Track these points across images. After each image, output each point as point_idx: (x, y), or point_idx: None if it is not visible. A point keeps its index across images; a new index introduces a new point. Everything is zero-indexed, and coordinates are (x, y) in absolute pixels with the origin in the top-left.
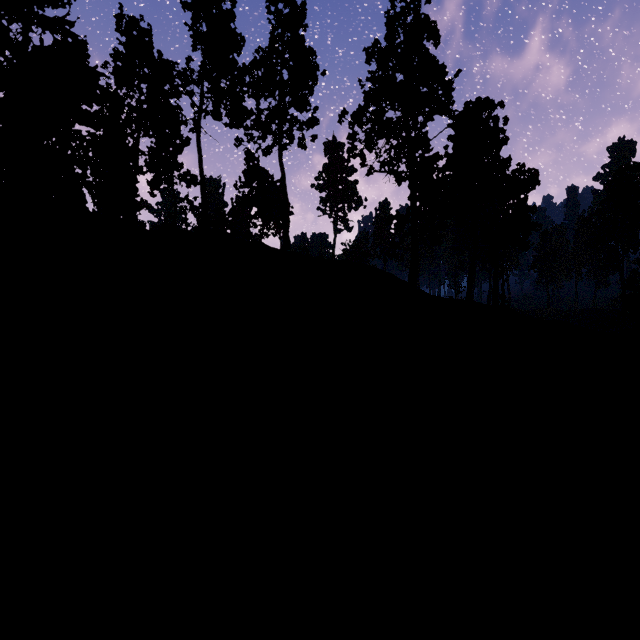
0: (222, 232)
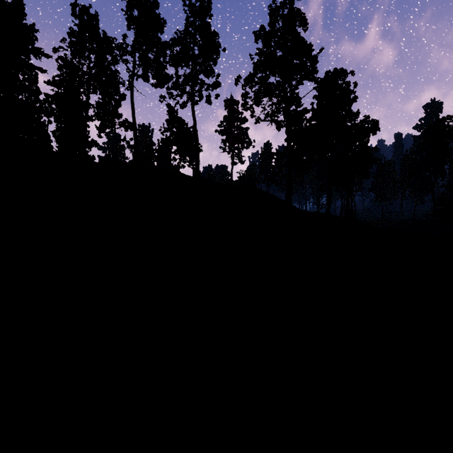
0: (149, 164)
